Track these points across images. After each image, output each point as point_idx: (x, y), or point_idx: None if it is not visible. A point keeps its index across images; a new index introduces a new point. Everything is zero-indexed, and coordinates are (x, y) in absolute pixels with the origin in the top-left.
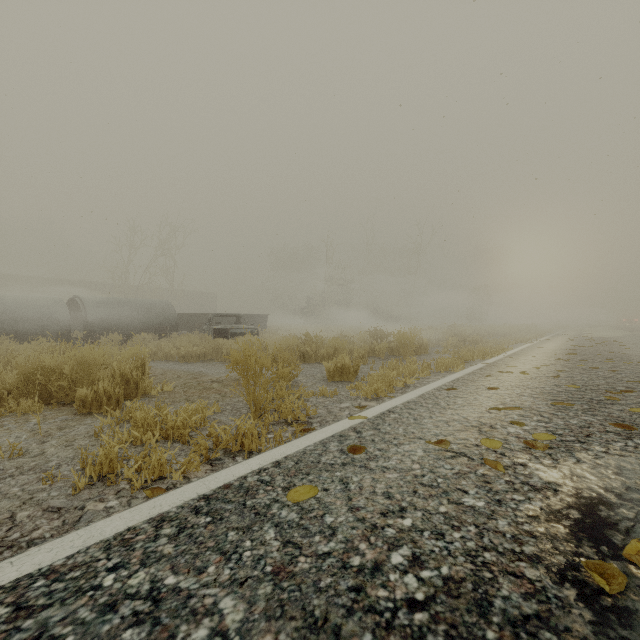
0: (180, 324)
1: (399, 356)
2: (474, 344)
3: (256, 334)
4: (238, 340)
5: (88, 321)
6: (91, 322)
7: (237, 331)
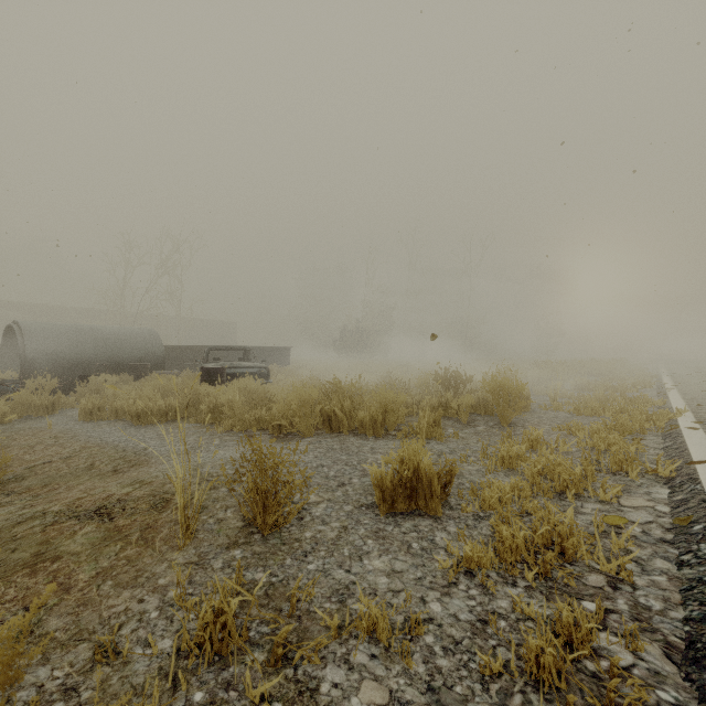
0: (173, 360)
1: (488, 416)
2: (579, 390)
3: (266, 375)
4: (230, 387)
5: (27, 357)
6: (31, 358)
7: (238, 371)
